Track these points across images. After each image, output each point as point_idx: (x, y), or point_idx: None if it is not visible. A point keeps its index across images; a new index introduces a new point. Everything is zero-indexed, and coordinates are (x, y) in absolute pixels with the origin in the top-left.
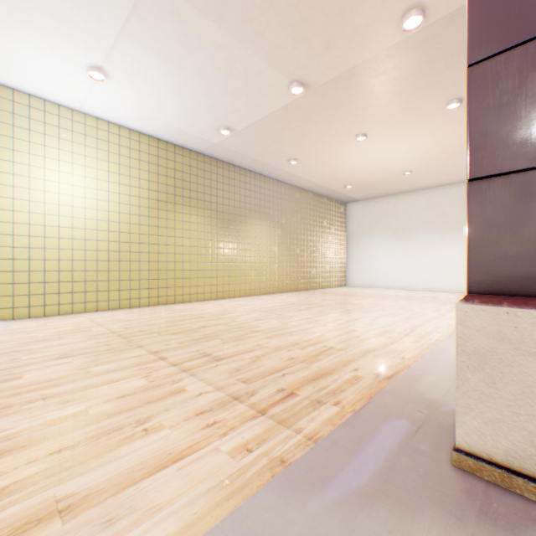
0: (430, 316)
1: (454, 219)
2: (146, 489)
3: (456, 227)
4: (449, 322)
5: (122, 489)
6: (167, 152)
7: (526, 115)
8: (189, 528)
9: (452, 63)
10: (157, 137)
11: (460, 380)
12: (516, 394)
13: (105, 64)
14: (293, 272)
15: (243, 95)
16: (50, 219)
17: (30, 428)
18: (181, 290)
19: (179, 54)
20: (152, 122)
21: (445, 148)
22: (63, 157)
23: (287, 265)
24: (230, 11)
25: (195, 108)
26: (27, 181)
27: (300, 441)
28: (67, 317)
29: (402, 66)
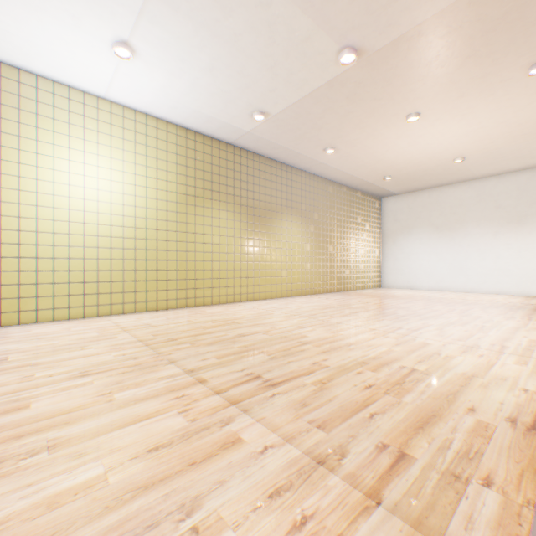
0: (509, 325)
1: (511, 212)
2: None
3: (514, 221)
4: None
5: None
6: (195, 143)
7: None
8: None
9: None
10: (184, 127)
11: None
12: None
13: (131, 37)
14: (326, 272)
15: (283, 69)
16: (75, 215)
17: (19, 513)
18: (210, 291)
19: (214, 18)
20: (181, 109)
21: (511, 128)
22: (88, 148)
23: (320, 264)
24: None
25: (228, 89)
26: (51, 174)
27: None
28: (92, 321)
29: (485, 16)
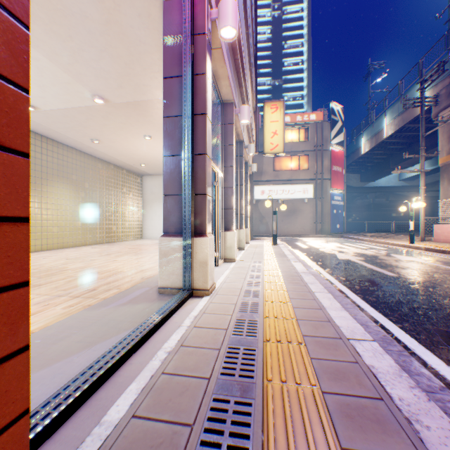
0: None
1: None
2: None
3: None
4: None
5: None
6: None
7: (178, 178)
8: (52, 323)
9: None
10: None
11: (162, 263)
12: (175, 264)
13: None
14: (98, 228)
15: (53, 90)
16: None
17: None
18: None
19: None
20: None
21: None
22: None
23: (93, 222)
24: (47, 45)
25: None
26: None
27: (100, 300)
28: None
29: None
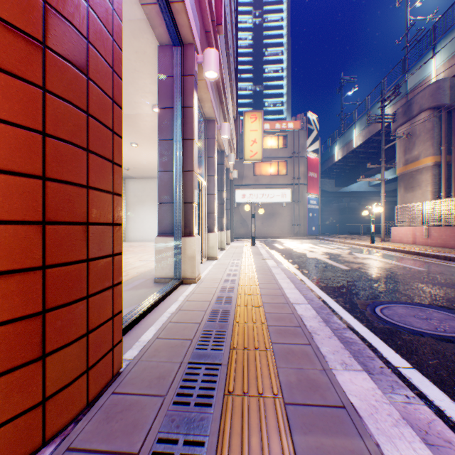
0: None
1: None
2: None
3: None
4: None
5: None
6: None
7: (171, 190)
8: None
9: None
10: None
11: (158, 258)
12: (169, 258)
13: None
14: None
15: None
16: None
17: None
18: None
19: None
20: None
21: None
22: None
23: None
24: None
25: None
26: None
27: None
28: None
29: (157, 122)
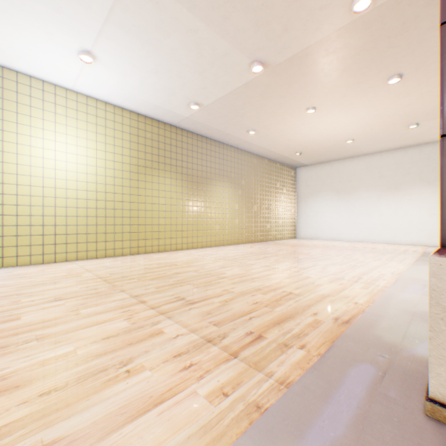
0: (373, 264)
1: (390, 181)
2: (128, 435)
3: (392, 187)
4: (391, 270)
5: (106, 435)
6: (145, 125)
7: None
8: None
9: (395, 42)
10: (137, 112)
11: (433, 332)
12: None
13: (93, 48)
14: (251, 226)
15: (210, 74)
16: (48, 182)
17: (24, 368)
18: (157, 241)
19: (156, 38)
20: (133, 99)
21: (384, 119)
22: (58, 129)
23: (246, 220)
24: None
25: (169, 86)
26: (28, 149)
27: (272, 386)
28: (62, 264)
29: (350, 46)
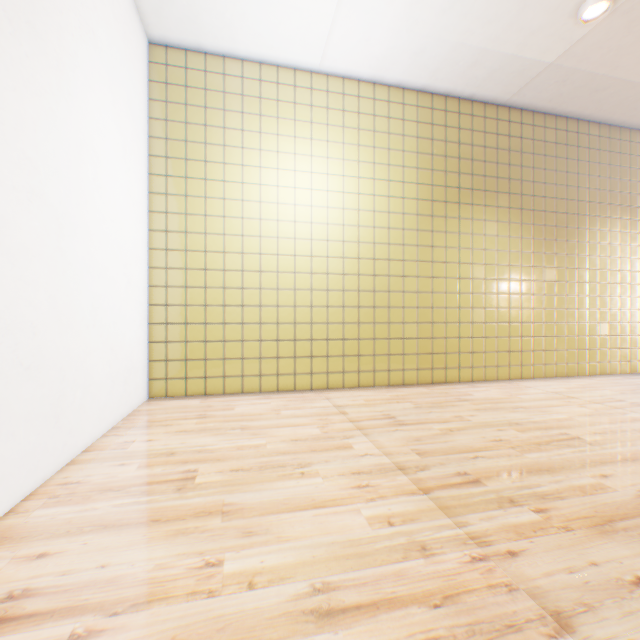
0: None
1: None
2: None
3: None
4: None
5: None
6: (443, 115)
7: None
8: None
9: None
10: (428, 91)
11: None
12: None
13: None
14: None
15: None
16: (283, 245)
17: None
18: (467, 358)
19: None
20: (430, 50)
21: None
22: (298, 148)
23: None
24: None
25: None
26: (256, 191)
27: None
28: (304, 397)
29: None
